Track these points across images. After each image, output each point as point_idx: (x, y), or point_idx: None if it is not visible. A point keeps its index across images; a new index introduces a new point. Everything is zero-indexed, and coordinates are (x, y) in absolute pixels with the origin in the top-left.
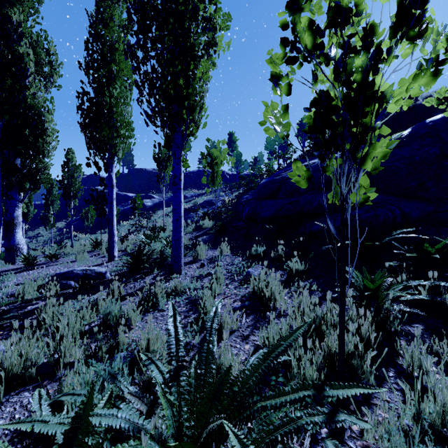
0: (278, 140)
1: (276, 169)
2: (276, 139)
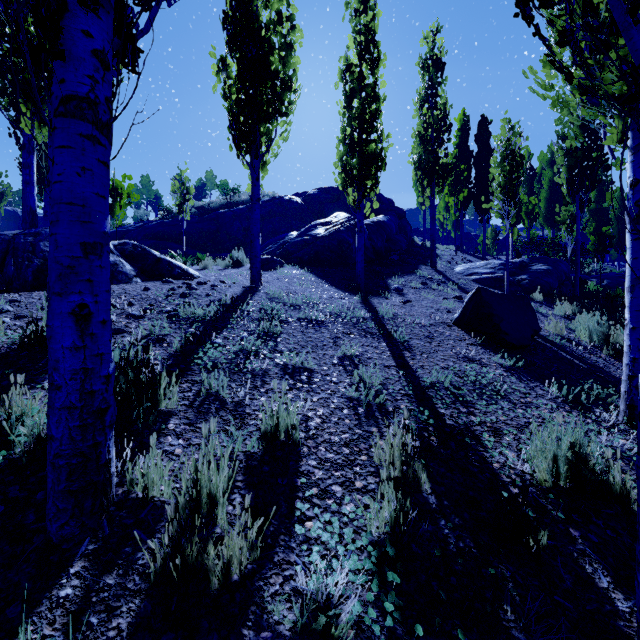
0: (147, 193)
1: (128, 224)
2: (144, 192)
